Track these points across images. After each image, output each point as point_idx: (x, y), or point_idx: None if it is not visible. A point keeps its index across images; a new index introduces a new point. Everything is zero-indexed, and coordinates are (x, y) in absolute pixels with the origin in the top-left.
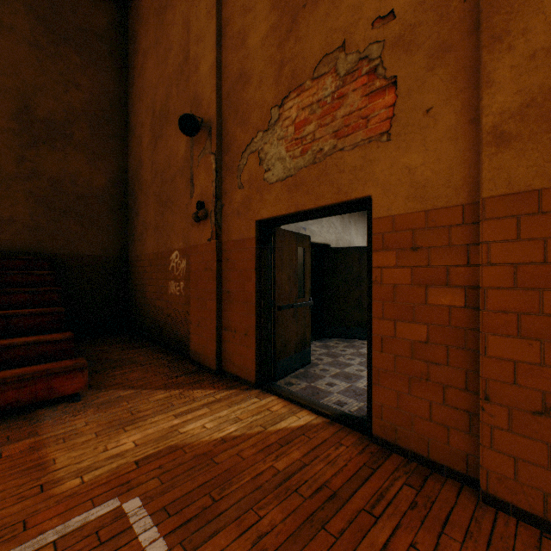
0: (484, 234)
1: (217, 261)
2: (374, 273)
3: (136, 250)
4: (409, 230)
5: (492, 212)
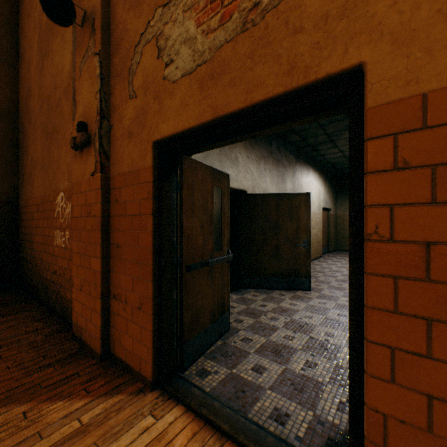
0: None
1: (102, 203)
2: (371, 217)
3: (25, 193)
4: None
5: None
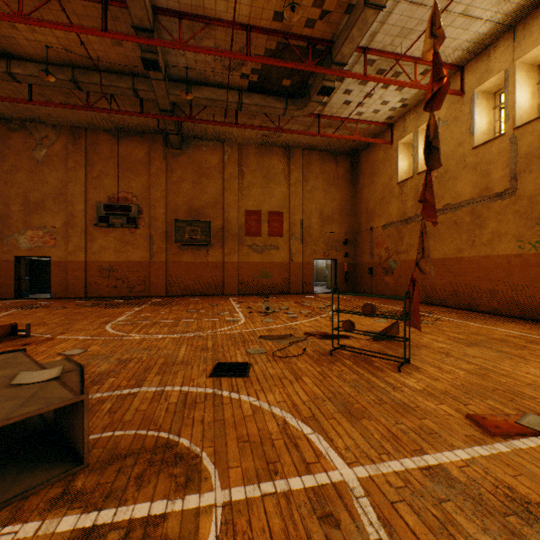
0: (69, 265)
1: None
2: (52, 270)
3: None
4: (59, 263)
5: (70, 262)
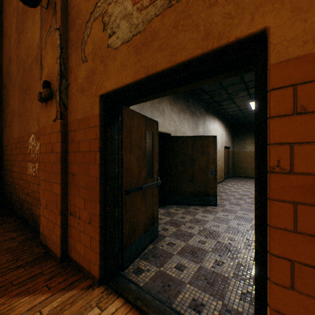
0: None
1: (62, 142)
2: (274, 153)
3: (7, 135)
4: None
5: None
